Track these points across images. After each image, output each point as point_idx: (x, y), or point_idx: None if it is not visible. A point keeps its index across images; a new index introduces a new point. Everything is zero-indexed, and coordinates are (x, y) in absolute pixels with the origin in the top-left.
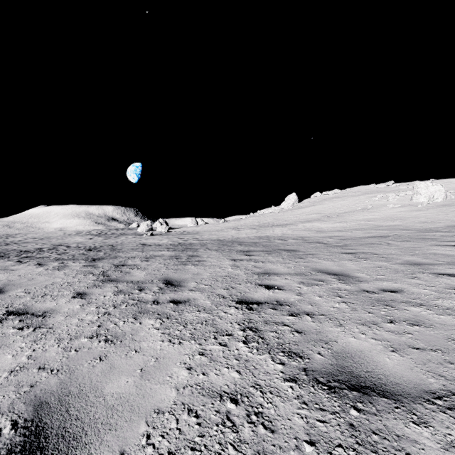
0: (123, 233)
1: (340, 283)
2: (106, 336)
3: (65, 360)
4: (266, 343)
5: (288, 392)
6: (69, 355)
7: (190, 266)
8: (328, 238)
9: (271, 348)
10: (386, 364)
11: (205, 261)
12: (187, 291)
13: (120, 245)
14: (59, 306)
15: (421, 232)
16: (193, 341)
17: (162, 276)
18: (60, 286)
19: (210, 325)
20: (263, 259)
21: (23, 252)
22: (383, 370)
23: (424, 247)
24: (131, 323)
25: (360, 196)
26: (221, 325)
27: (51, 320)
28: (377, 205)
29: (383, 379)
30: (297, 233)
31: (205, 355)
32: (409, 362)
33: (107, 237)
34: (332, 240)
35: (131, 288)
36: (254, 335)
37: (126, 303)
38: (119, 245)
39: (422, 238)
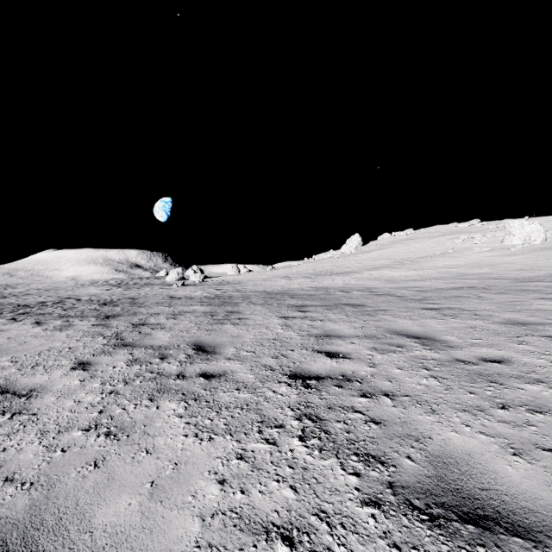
0: (148, 283)
1: (424, 349)
2: (108, 428)
3: (44, 467)
4: (332, 440)
5: (370, 525)
6: (52, 457)
7: (229, 325)
8: (402, 289)
9: (340, 448)
10: (509, 476)
11: (247, 320)
12: (223, 360)
13: (143, 298)
14: (51, 382)
15: (519, 282)
16: (229, 436)
17: (192, 340)
18: (58, 352)
19: (253, 412)
20: (322, 317)
21: (21, 306)
22: (507, 487)
23: (526, 301)
24: (145, 407)
25: (439, 238)
26: (268, 410)
27: (37, 403)
28: (460, 249)
29: (509, 502)
30: (362, 283)
31: (244, 460)
32: (542, 474)
33: (128, 287)
34: (407, 292)
35: (150, 356)
36: (314, 426)
37: (142, 378)
38: (141, 298)
39: (521, 289)
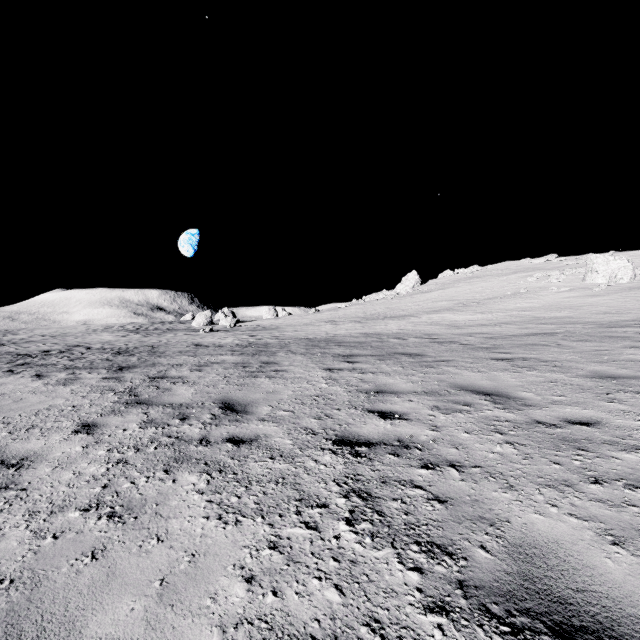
0: (171, 328)
1: (496, 408)
2: (112, 507)
3: (29, 558)
4: (387, 524)
5: (436, 639)
6: (40, 546)
7: (264, 379)
8: (468, 336)
9: (396, 535)
10: (609, 573)
11: (285, 372)
12: (255, 421)
13: (164, 346)
14: (48, 448)
15: (605, 328)
16: (260, 519)
17: (219, 396)
18: (59, 411)
19: (290, 487)
20: (373, 369)
21: (20, 356)
22: (607, 588)
23: (614, 350)
24: (159, 480)
25: (510, 275)
26: (308, 485)
27: (28, 475)
28: (534, 289)
29: (612, 609)
30: (421, 329)
31: (278, 550)
32: None
33: (148, 333)
34: (473, 339)
35: (168, 417)
36: (364, 506)
37: (157, 443)
38: (162, 346)
39: (608, 336)
